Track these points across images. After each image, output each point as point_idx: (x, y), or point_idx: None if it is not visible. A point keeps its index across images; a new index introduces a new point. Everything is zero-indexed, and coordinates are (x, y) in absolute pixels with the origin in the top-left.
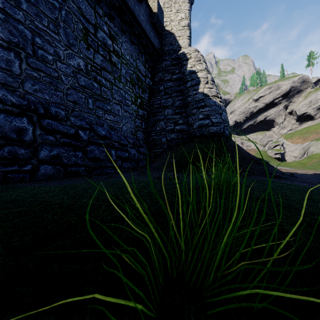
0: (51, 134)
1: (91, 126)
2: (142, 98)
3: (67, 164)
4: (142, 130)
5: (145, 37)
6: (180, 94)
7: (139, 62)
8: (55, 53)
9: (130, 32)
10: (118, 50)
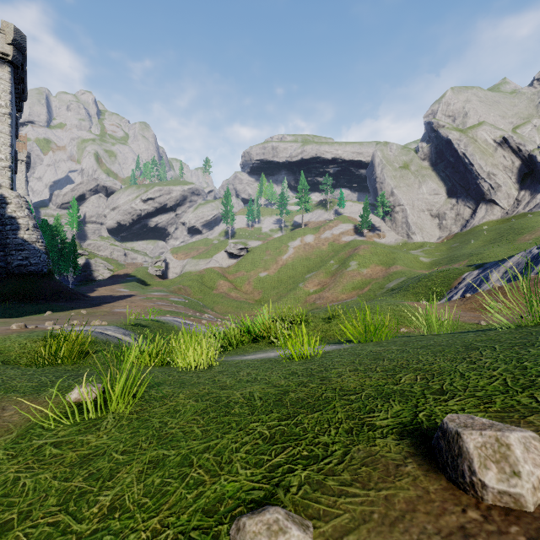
0: None
1: None
2: None
3: None
4: None
5: None
6: None
7: None
8: None
9: None
10: None
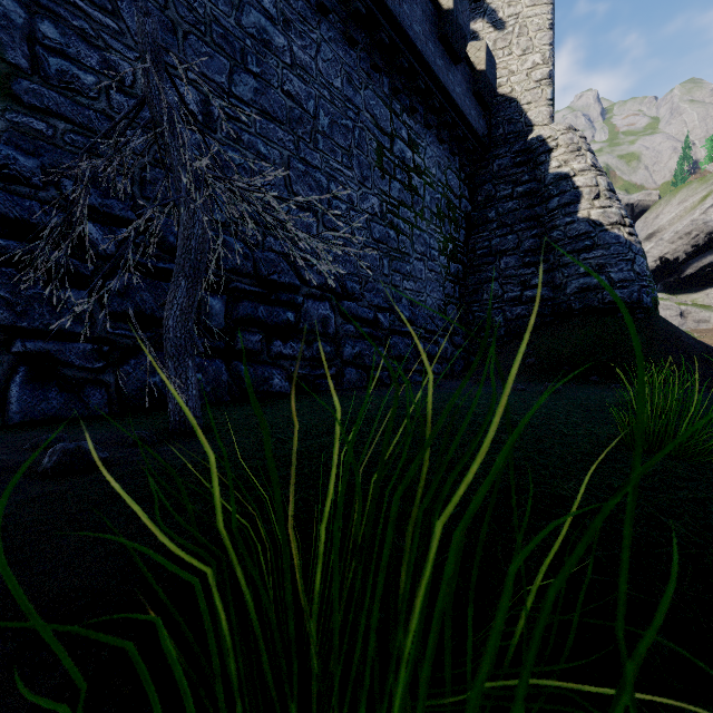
0: (349, 322)
1: (388, 304)
2: (454, 240)
3: (368, 367)
4: (455, 301)
5: (462, 124)
6: (534, 225)
7: (450, 174)
8: (348, 199)
9: (438, 123)
10: (420, 164)
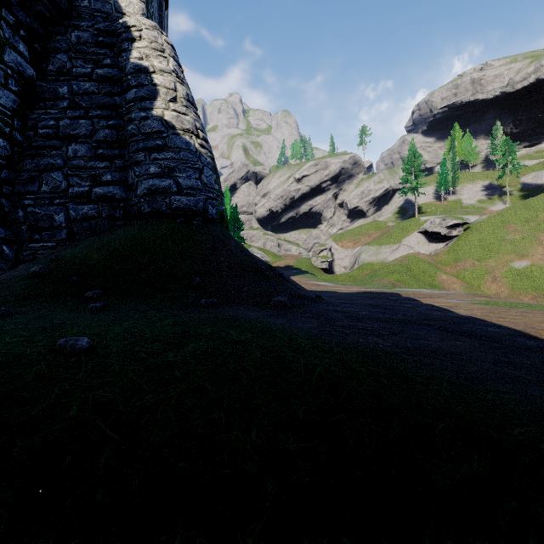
0: None
1: None
2: None
3: None
4: None
5: None
6: (112, 115)
7: None
8: None
9: None
10: None
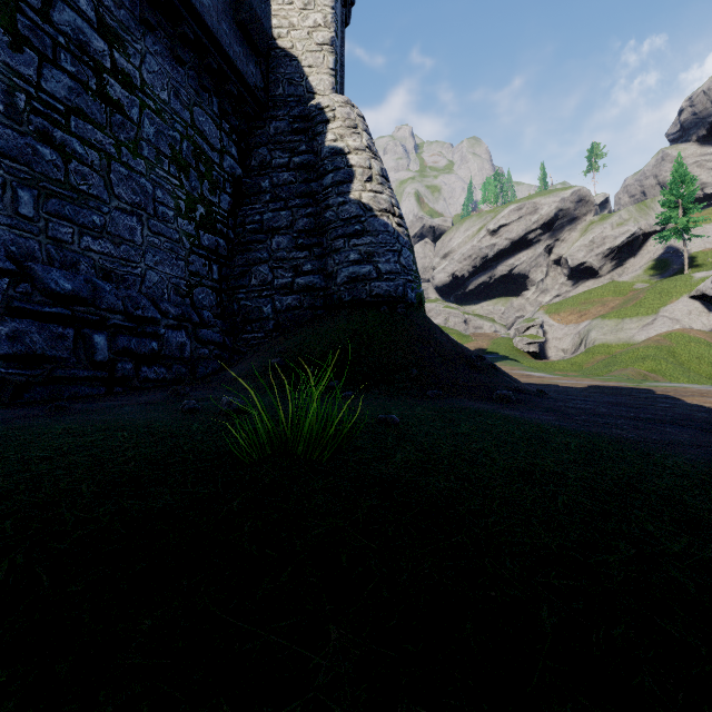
0: None
1: (25, 265)
2: (211, 204)
3: None
4: (212, 284)
5: (217, 53)
6: (309, 202)
7: (201, 114)
8: None
9: (173, 33)
10: (132, 72)
